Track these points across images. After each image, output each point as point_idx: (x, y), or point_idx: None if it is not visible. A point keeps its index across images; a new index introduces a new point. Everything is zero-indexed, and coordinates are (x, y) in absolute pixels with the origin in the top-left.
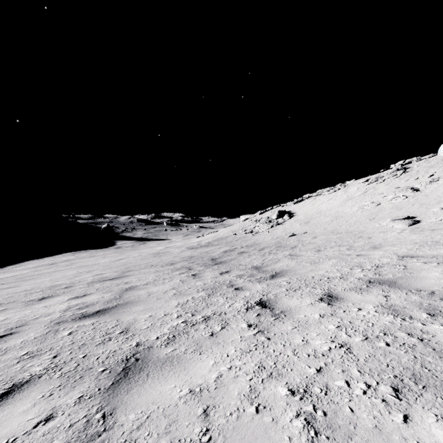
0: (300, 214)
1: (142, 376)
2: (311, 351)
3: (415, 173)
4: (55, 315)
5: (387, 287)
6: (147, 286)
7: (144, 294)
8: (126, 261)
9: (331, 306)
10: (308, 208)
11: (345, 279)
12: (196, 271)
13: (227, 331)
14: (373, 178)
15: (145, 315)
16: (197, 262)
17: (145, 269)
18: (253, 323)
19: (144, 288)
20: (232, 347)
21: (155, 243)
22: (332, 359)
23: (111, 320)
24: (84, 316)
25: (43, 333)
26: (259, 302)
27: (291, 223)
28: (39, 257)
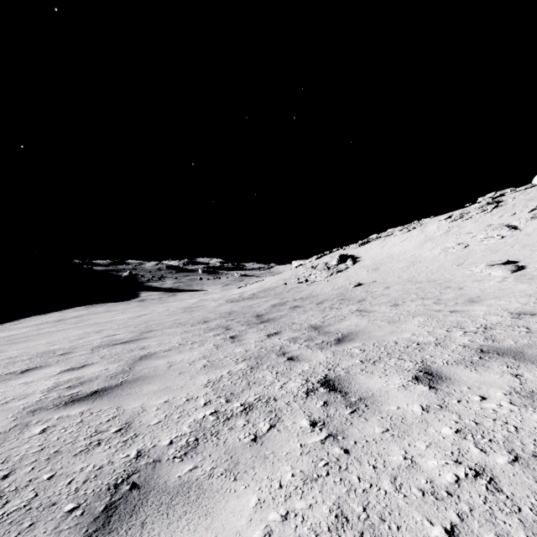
0: (367, 259)
1: (132, 528)
2: (426, 484)
3: (511, 207)
4: (32, 398)
5: (513, 360)
6: (168, 353)
7: (163, 365)
8: (148, 318)
9: (435, 391)
10: (376, 251)
11: (443, 347)
12: (235, 332)
13: (278, 434)
14: (457, 215)
15: (159, 399)
16: (238, 320)
17: (170, 329)
18: (319, 419)
19: (164, 356)
20: (287, 466)
21: (187, 294)
22: (469, 505)
23: (109, 408)
24: (73, 400)
25: (5, 429)
26: (324, 380)
27: (355, 270)
28: (45, 312)
